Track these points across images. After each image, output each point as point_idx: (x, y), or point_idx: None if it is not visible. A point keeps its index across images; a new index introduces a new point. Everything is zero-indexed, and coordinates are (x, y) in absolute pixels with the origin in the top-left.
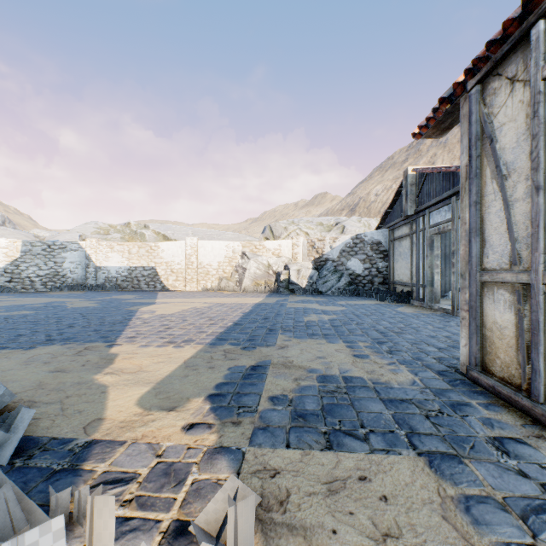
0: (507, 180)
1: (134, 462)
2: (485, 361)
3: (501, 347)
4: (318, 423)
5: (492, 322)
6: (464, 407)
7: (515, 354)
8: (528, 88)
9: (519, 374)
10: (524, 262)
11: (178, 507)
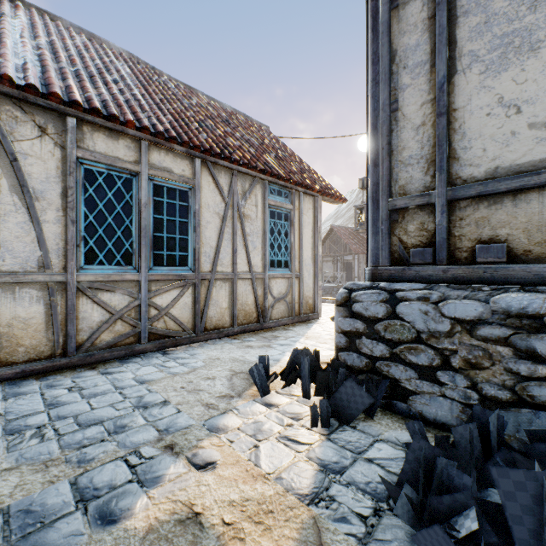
0: (36, 202)
1: (277, 449)
2: (1, 356)
3: (27, 335)
4: (132, 415)
5: (13, 318)
6: (55, 383)
7: (46, 334)
8: (60, 149)
9: (50, 347)
10: (56, 267)
11: (266, 412)
